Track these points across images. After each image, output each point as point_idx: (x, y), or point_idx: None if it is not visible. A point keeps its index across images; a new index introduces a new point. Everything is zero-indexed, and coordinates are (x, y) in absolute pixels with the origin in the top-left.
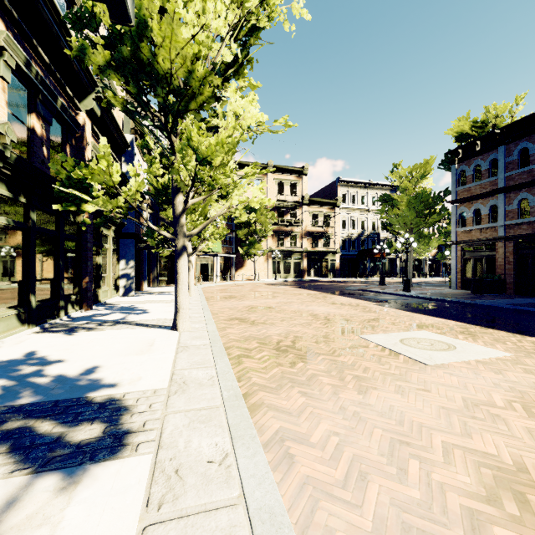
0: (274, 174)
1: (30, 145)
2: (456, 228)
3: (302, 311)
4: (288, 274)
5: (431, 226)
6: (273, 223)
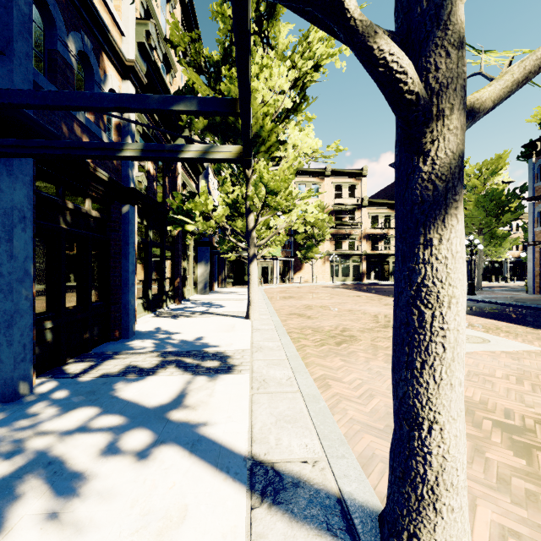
0: (332, 178)
1: (147, 183)
2: (533, 228)
3: (354, 310)
4: (346, 277)
5: (514, 224)
6: (331, 227)
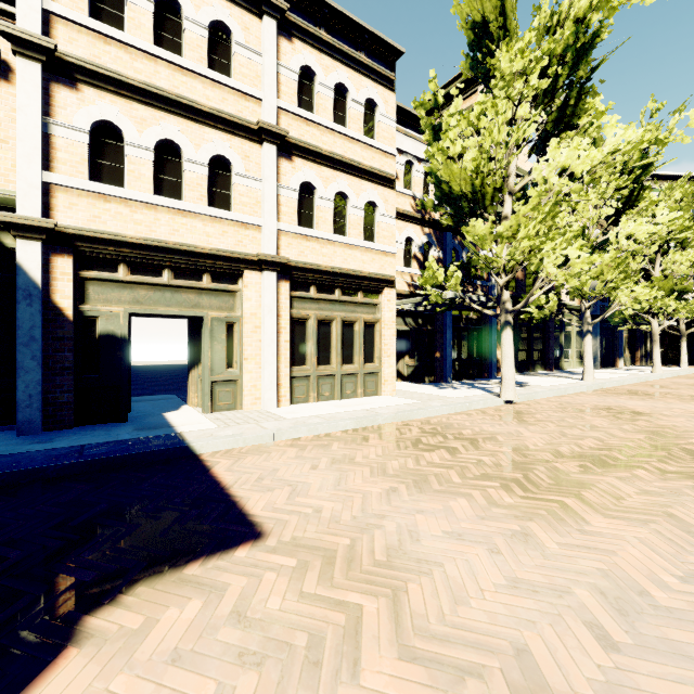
0: None
1: (515, 284)
2: None
3: None
4: None
5: None
6: None
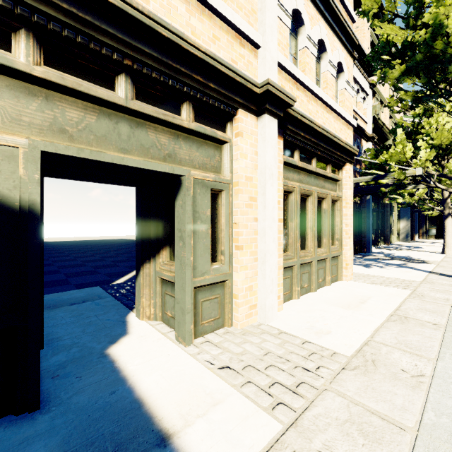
0: None
1: None
2: None
3: None
4: None
5: None
6: None
